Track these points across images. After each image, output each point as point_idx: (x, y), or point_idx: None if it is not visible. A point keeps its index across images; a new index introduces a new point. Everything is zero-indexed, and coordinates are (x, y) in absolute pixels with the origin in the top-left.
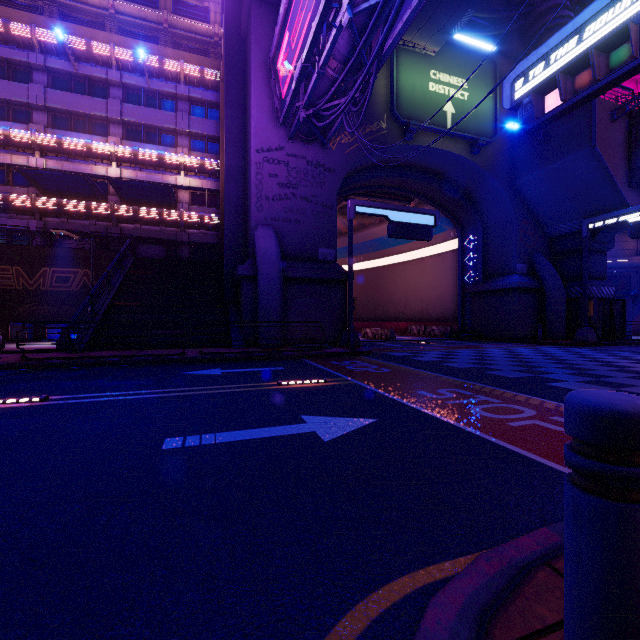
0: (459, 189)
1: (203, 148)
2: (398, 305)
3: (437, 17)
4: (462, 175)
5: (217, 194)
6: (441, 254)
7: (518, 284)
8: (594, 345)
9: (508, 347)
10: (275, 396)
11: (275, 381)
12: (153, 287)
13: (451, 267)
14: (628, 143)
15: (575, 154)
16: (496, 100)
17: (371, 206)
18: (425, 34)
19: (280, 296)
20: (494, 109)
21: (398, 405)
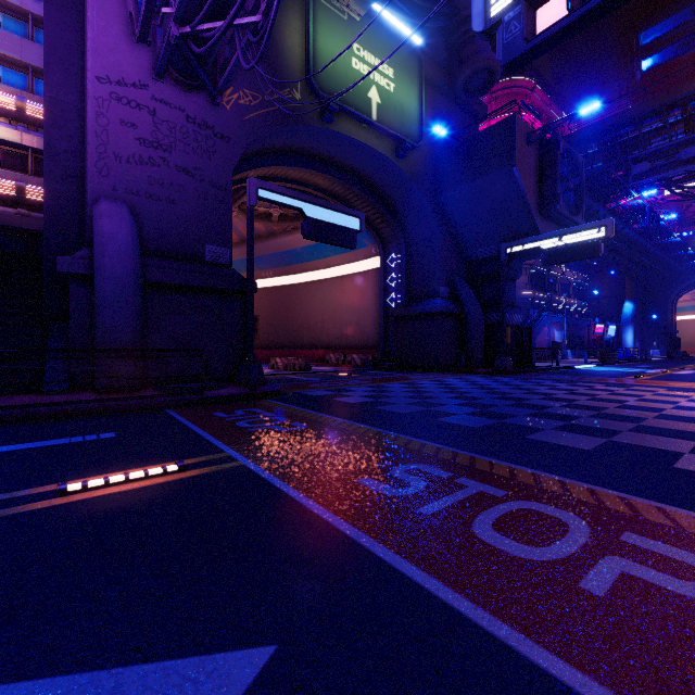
0: (382, 198)
1: (24, 84)
2: (314, 330)
3: None
4: (386, 181)
5: None
6: (362, 273)
7: (442, 308)
8: (512, 373)
9: (437, 378)
10: (3, 551)
11: (61, 479)
12: None
13: (372, 288)
14: (539, 170)
15: (497, 173)
16: (422, 101)
17: (280, 192)
18: None
19: (136, 309)
20: (420, 111)
21: (329, 542)
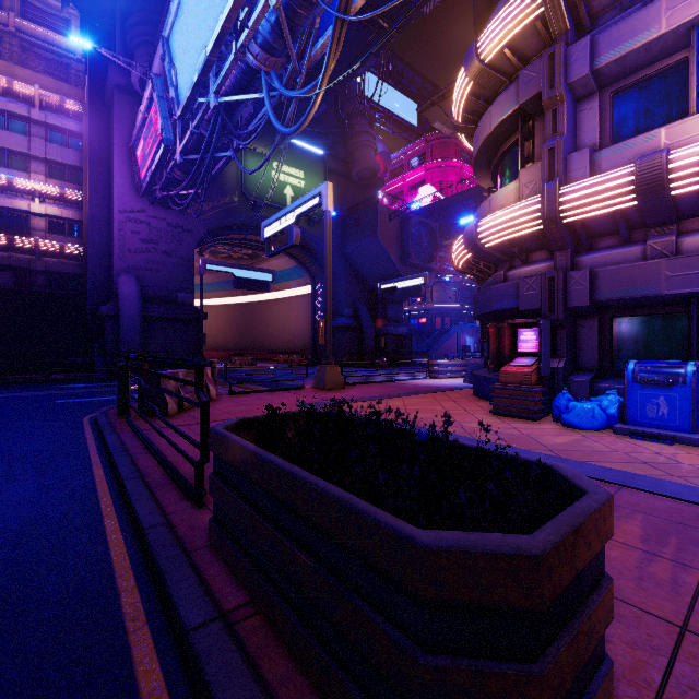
0: (307, 248)
1: (63, 176)
2: (272, 337)
3: (267, 137)
4: (306, 239)
5: (80, 224)
6: (303, 295)
7: (343, 324)
8: (383, 367)
9: None
10: None
11: None
12: (7, 319)
13: (309, 307)
14: (401, 235)
15: (370, 238)
16: None
17: (219, 265)
18: (261, 144)
19: (140, 332)
20: None
21: None
